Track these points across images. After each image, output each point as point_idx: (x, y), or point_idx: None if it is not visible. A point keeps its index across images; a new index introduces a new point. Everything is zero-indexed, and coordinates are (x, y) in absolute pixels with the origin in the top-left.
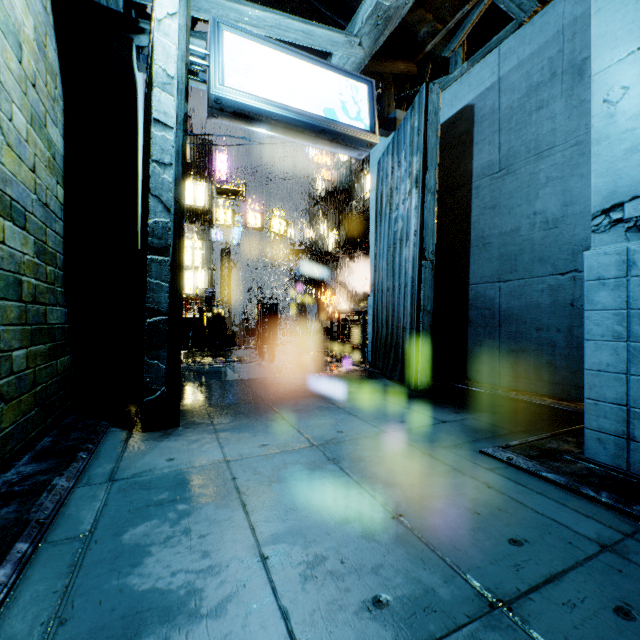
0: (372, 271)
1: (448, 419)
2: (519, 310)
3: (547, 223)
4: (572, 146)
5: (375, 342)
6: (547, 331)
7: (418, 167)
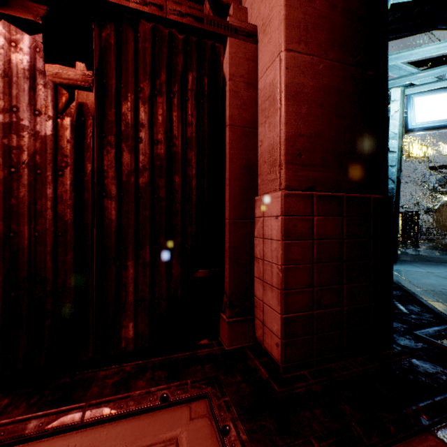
0: None
1: None
2: None
3: None
4: None
5: None
6: None
7: None
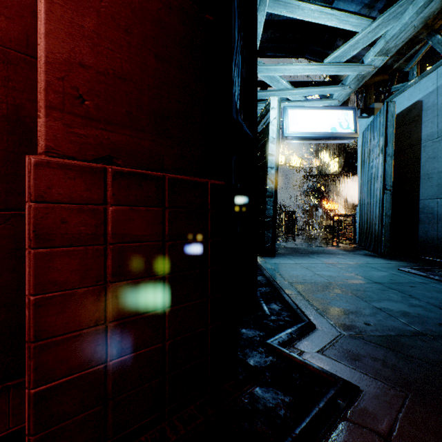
0: (359, 192)
1: (391, 263)
2: None
3: None
4: None
5: (360, 232)
6: None
7: (382, 143)
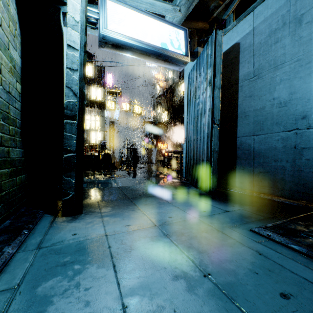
0: (185, 131)
1: (229, 210)
2: (265, 150)
3: (280, 104)
4: (295, 62)
5: (187, 167)
6: (280, 162)
7: (210, 75)
